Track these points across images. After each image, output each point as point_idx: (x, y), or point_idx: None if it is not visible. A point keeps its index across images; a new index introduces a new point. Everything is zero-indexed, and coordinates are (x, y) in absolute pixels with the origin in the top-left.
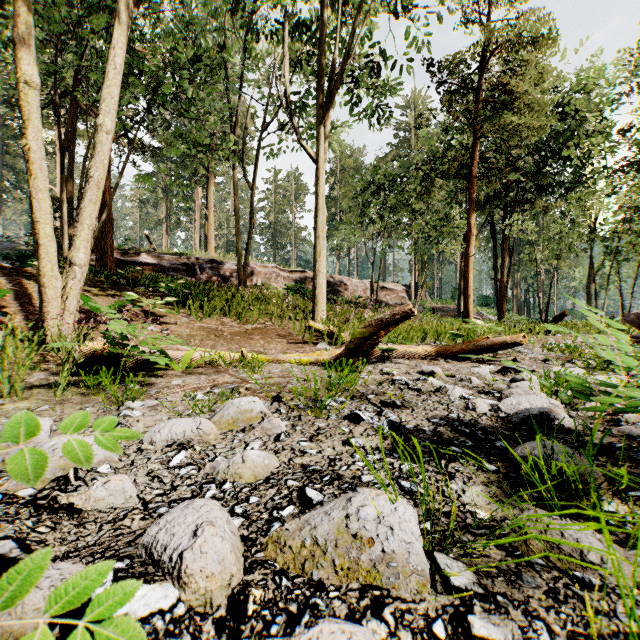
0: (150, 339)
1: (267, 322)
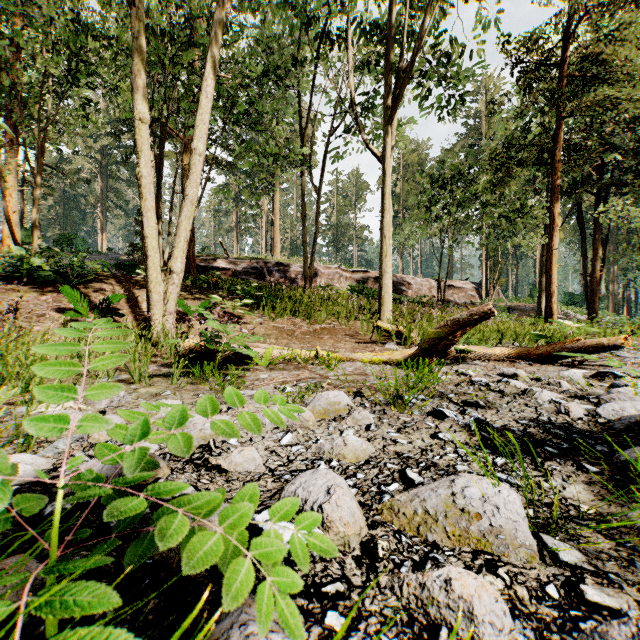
0: (239, 337)
1: (334, 322)
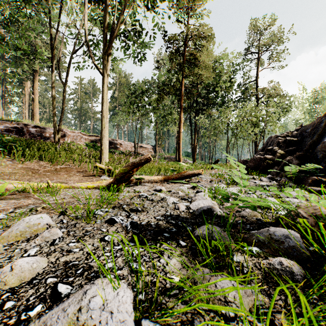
0: None
1: (71, 164)
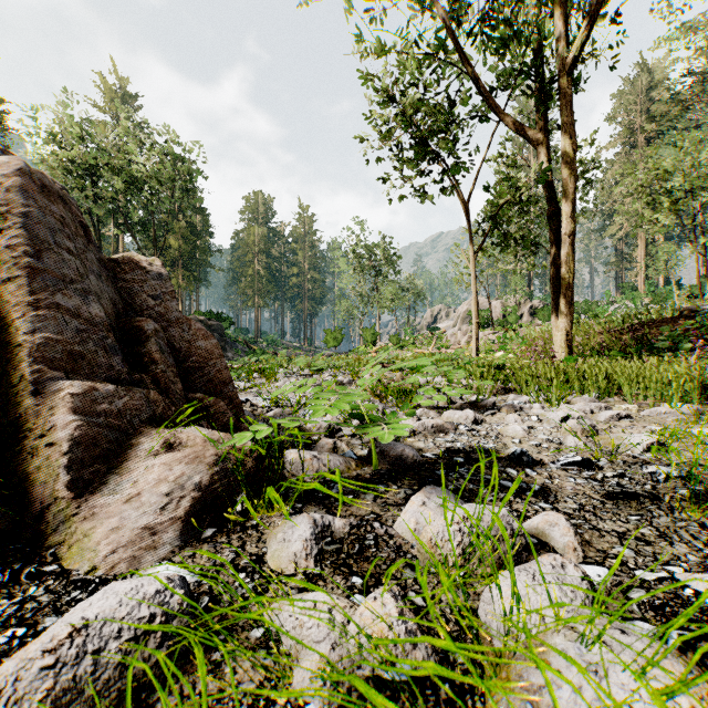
0: None
1: None
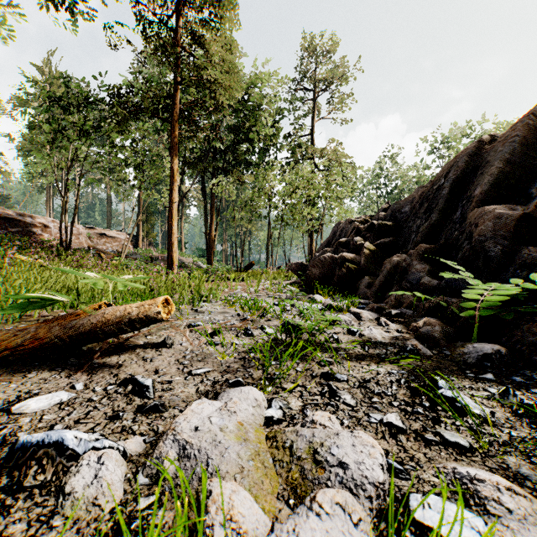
0: None
1: None
